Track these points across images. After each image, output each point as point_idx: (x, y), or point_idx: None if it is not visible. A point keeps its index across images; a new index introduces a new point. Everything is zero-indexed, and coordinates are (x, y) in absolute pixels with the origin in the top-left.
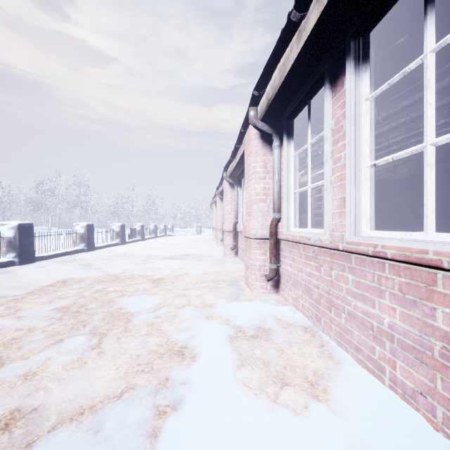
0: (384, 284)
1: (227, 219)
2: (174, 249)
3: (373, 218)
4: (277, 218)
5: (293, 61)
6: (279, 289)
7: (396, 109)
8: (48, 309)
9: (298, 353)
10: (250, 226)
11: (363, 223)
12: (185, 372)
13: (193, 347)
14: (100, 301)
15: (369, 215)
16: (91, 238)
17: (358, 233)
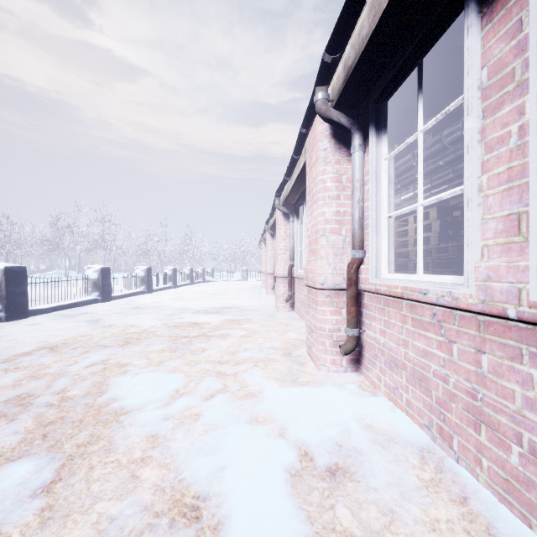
0: None
1: (280, 261)
2: (211, 299)
3: None
4: (358, 257)
5: None
6: (360, 366)
7: None
8: (5, 398)
9: (424, 520)
10: (316, 270)
11: None
12: None
13: (218, 499)
14: (88, 385)
15: None
16: (107, 284)
17: None
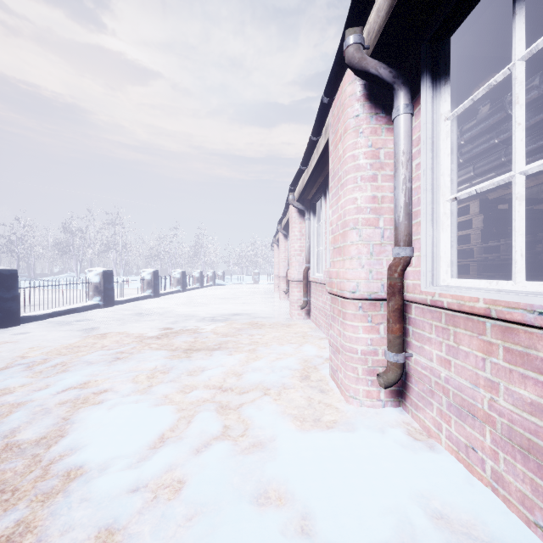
0: None
1: (294, 263)
2: (220, 304)
3: None
4: (405, 257)
5: None
6: (405, 401)
7: None
8: None
9: None
10: (344, 274)
11: None
12: None
13: None
14: (48, 423)
15: None
16: (109, 289)
17: None
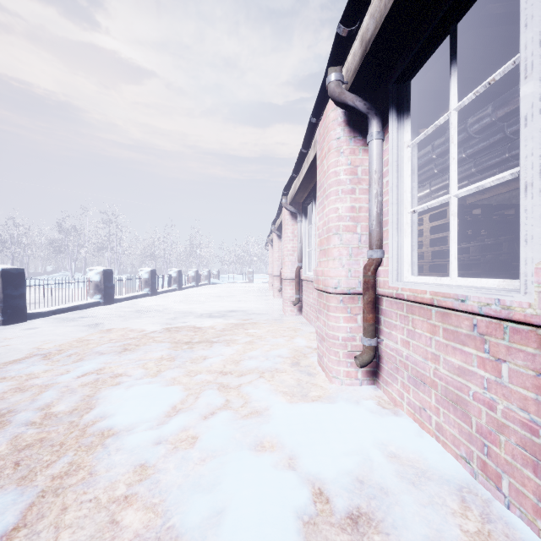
0: None
1: (287, 263)
2: (216, 302)
3: None
4: (376, 258)
5: None
6: (378, 379)
7: None
8: None
9: None
10: (328, 273)
11: None
12: None
13: None
14: (76, 399)
15: None
16: (109, 287)
17: None
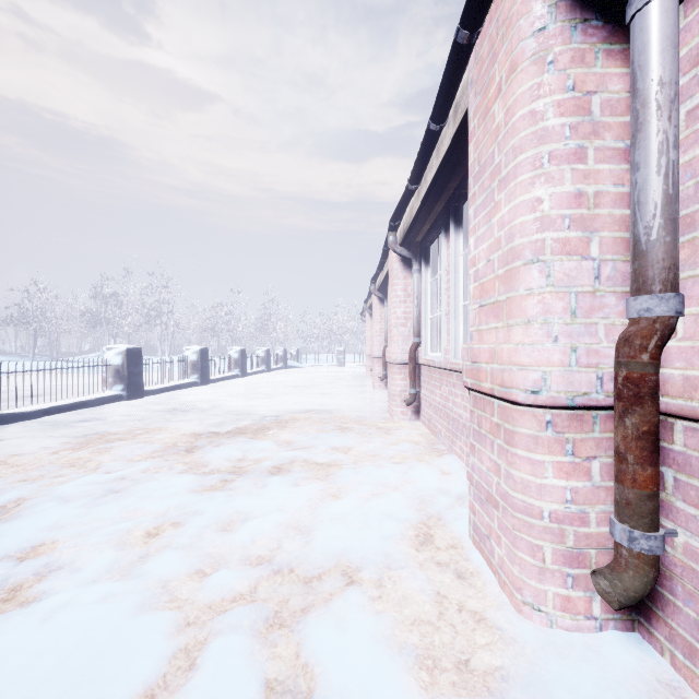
0: None
1: (396, 337)
2: (290, 395)
3: None
4: (666, 317)
5: None
6: (649, 624)
7: None
8: None
9: None
10: (513, 355)
11: None
12: None
13: None
14: None
15: None
16: (136, 373)
17: None
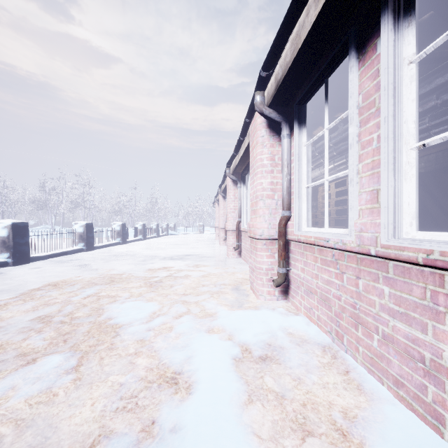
0: (443, 303)
1: (230, 218)
2: (175, 248)
3: (417, 215)
4: (286, 216)
5: (310, 26)
6: (288, 295)
7: (428, 89)
8: (29, 318)
9: (319, 383)
10: (256, 225)
11: (406, 221)
12: (177, 412)
13: (189, 373)
14: (88, 309)
15: (414, 211)
16: (90, 237)
17: (398, 235)
